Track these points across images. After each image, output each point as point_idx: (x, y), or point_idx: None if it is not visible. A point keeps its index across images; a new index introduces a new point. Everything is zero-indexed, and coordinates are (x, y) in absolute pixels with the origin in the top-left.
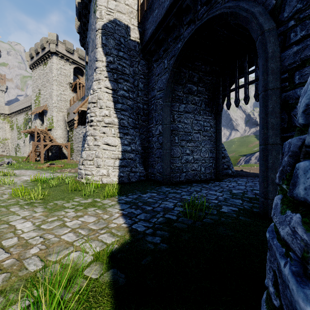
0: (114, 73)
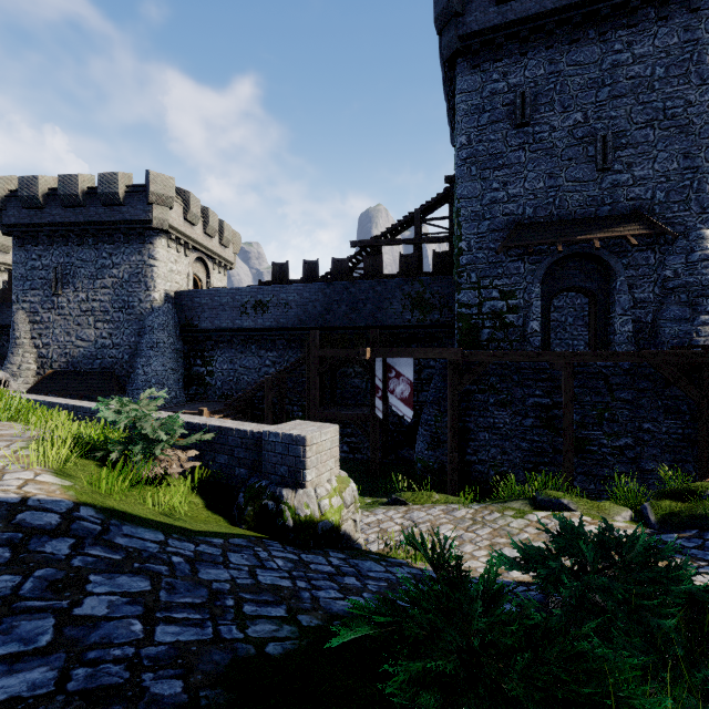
0: None
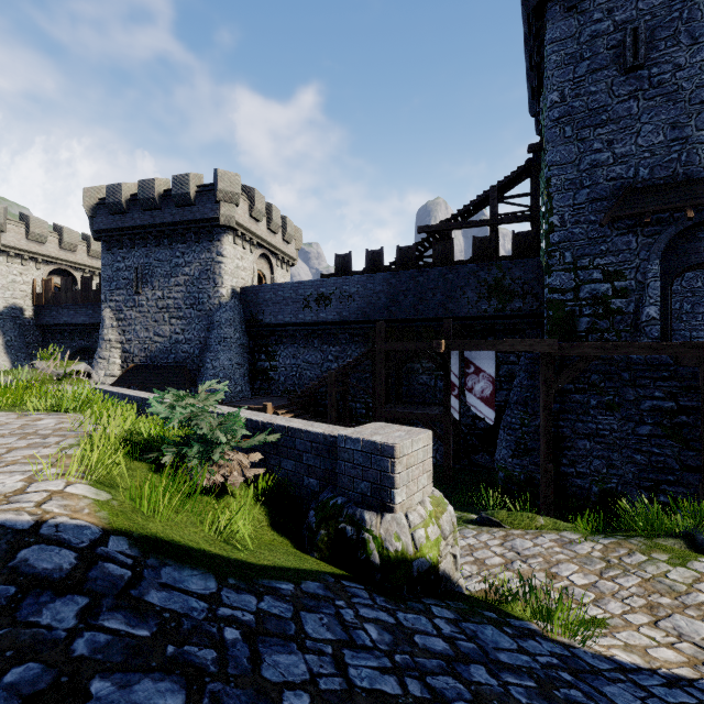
0: (12, 349)
